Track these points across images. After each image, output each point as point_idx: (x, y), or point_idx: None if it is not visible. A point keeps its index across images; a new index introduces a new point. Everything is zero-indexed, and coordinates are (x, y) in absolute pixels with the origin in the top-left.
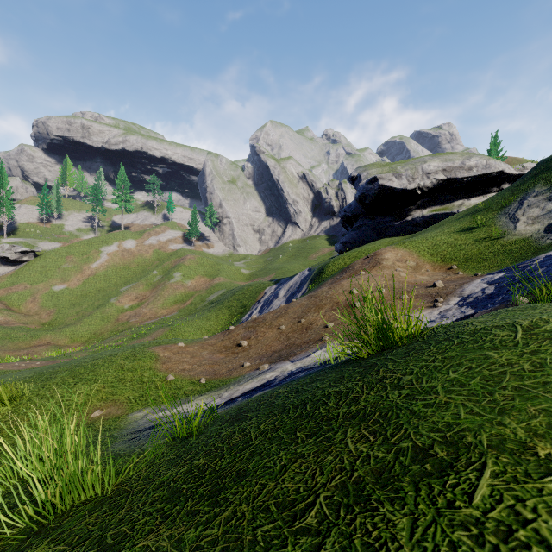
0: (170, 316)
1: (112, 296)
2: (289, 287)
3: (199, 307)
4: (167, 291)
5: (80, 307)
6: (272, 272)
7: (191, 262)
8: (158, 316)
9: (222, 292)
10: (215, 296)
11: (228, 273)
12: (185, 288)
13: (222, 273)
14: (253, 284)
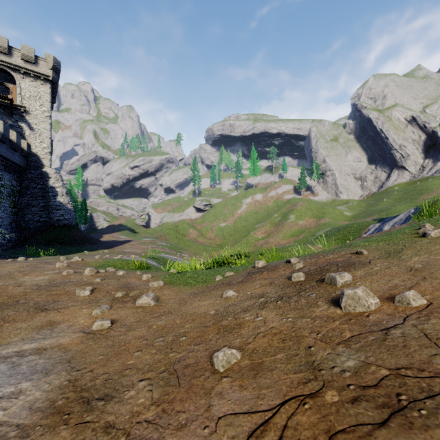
0: (289, 244)
1: (251, 230)
2: (393, 223)
3: (310, 240)
4: (285, 228)
5: (234, 236)
6: (376, 213)
7: (302, 207)
8: (280, 245)
9: (328, 229)
10: (322, 232)
11: (332, 215)
12: (297, 226)
13: (327, 215)
14: (356, 222)
